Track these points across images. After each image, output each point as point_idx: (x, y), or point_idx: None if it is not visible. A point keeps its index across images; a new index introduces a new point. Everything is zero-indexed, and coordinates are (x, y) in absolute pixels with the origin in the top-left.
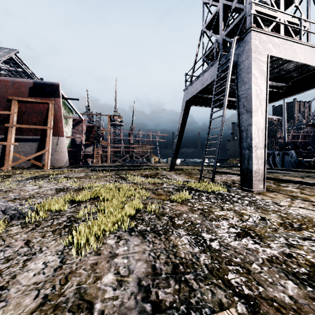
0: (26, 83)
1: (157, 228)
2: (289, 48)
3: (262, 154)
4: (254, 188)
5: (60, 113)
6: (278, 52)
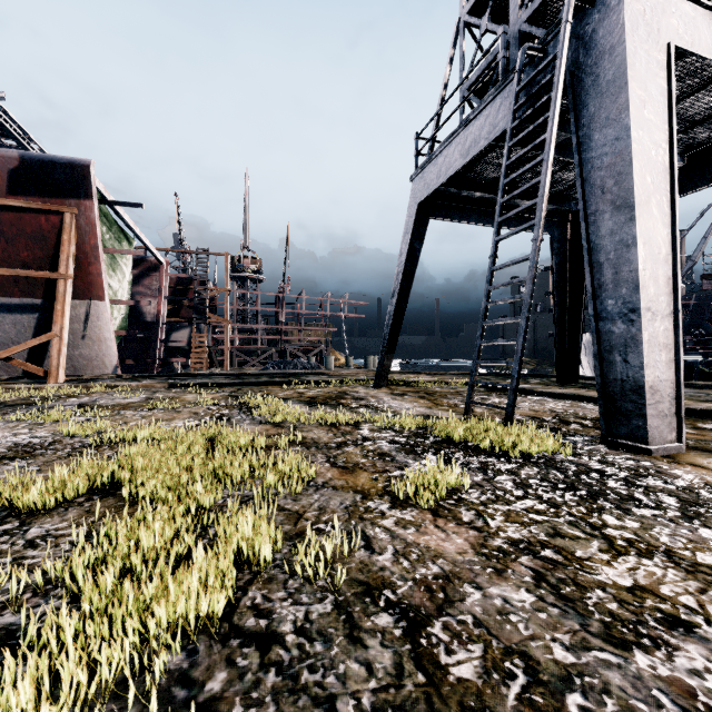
0: (1, 160)
1: None
2: None
3: (669, 335)
4: (652, 442)
5: (93, 239)
6: (693, 43)
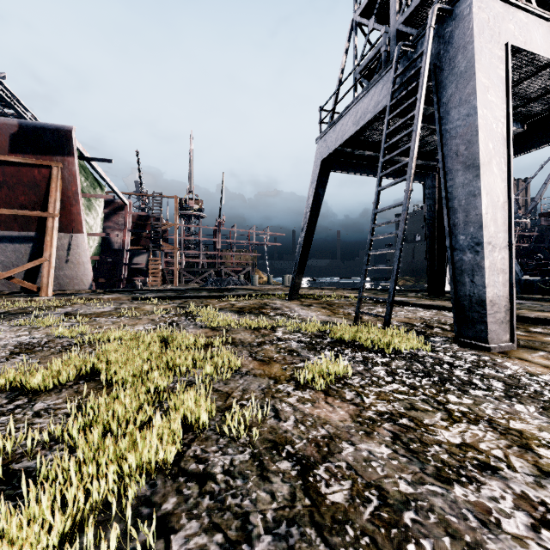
0: (4, 126)
1: (253, 539)
2: (547, 36)
3: (505, 262)
4: (491, 342)
5: (74, 187)
6: (526, 42)
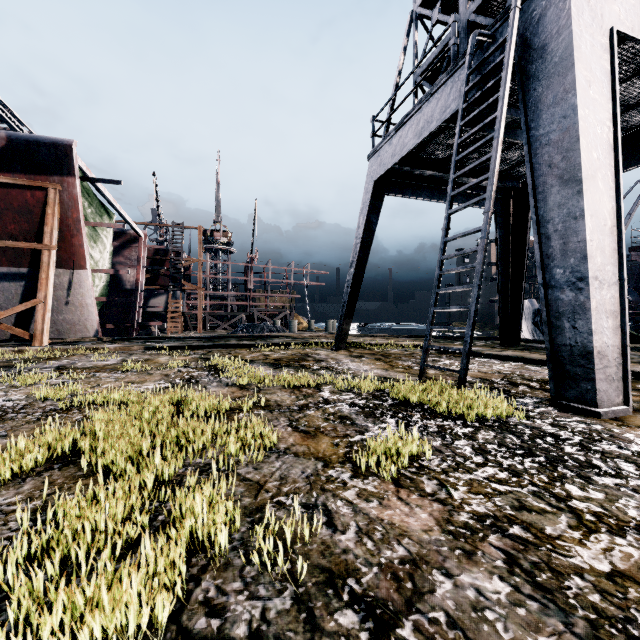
0: None
1: None
2: None
3: (615, 303)
4: (601, 405)
5: (75, 213)
6: (633, 28)
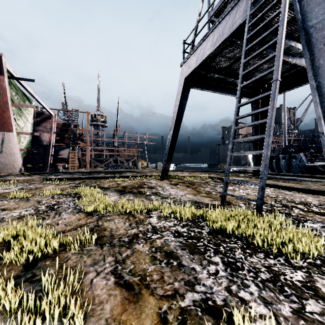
0: None
1: None
2: None
3: None
4: None
5: (5, 98)
6: None
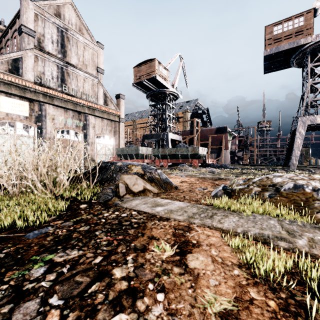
0: (214, 129)
1: None
2: None
3: (297, 158)
4: (291, 168)
5: (227, 139)
6: (314, 121)
